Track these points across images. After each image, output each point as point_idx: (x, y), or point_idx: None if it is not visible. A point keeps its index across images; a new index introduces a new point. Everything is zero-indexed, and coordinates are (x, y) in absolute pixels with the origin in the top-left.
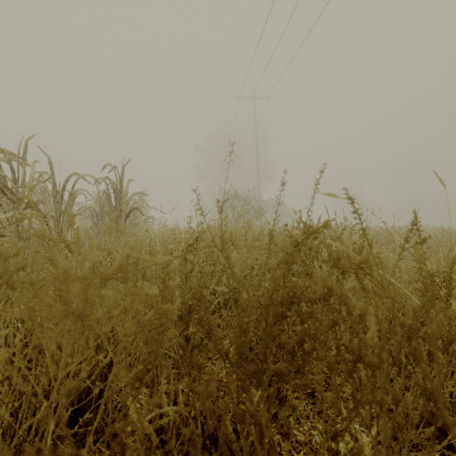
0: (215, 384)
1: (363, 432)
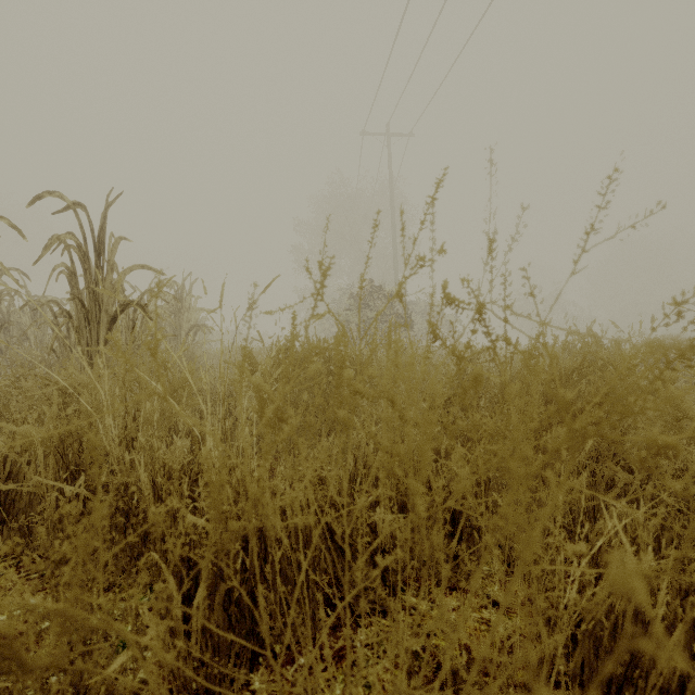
0: None
1: None
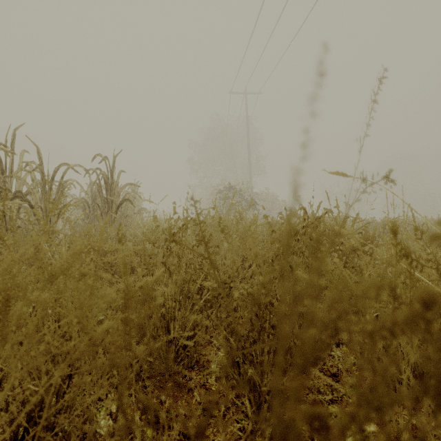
0: None
1: None
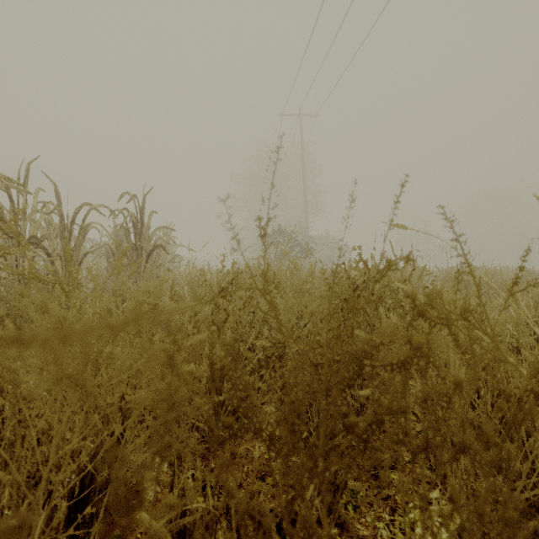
0: (255, 472)
1: (440, 524)
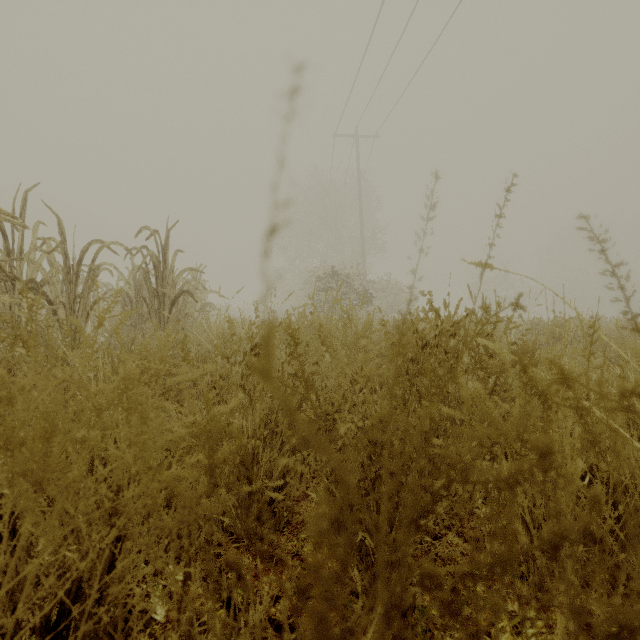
0: (285, 612)
1: None
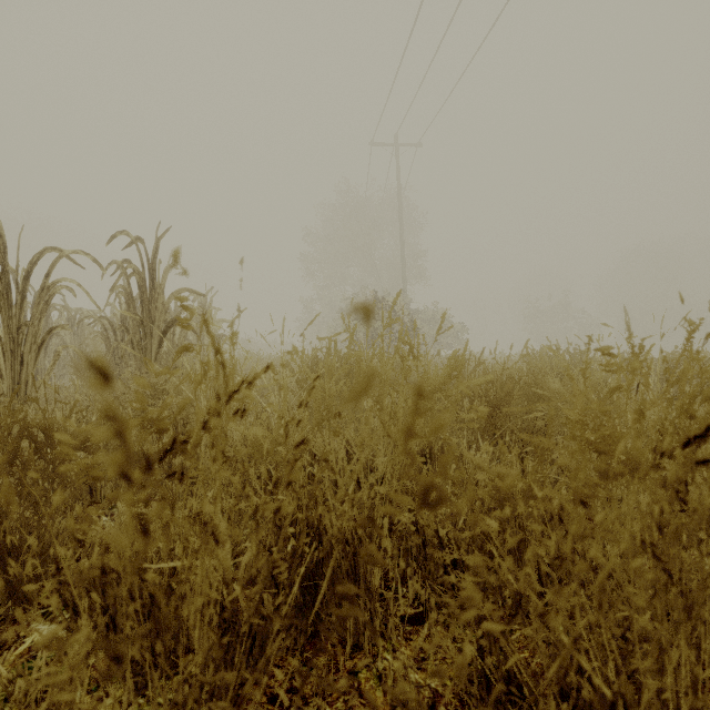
0: None
1: None
